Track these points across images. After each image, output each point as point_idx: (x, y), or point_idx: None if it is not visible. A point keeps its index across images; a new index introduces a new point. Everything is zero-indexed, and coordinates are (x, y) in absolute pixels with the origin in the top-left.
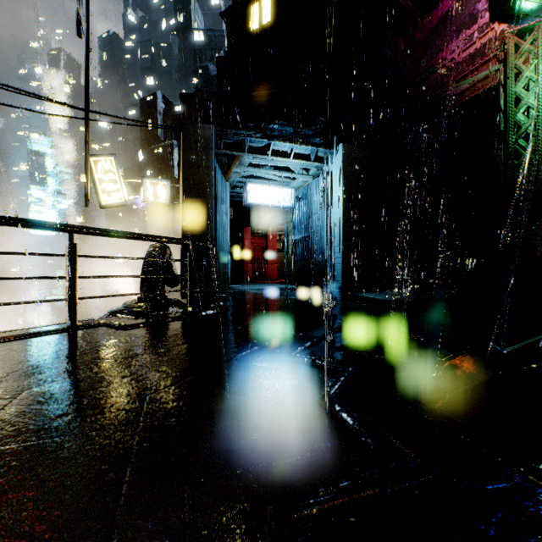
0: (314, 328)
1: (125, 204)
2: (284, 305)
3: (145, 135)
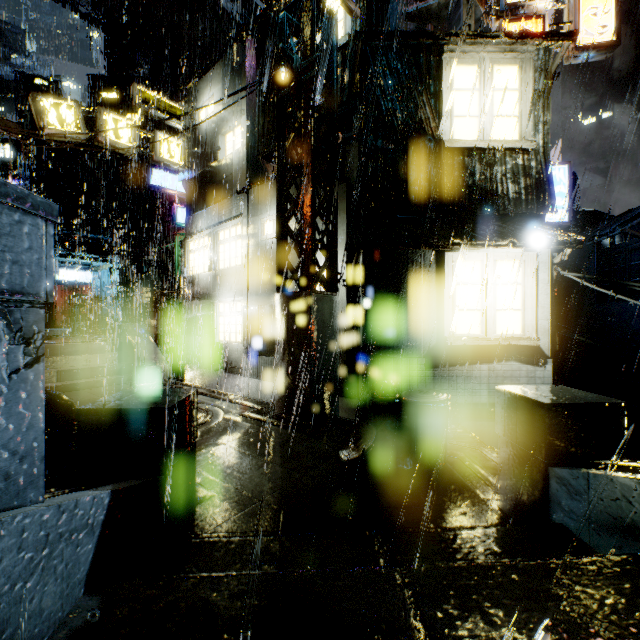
0: None
1: None
2: None
3: None
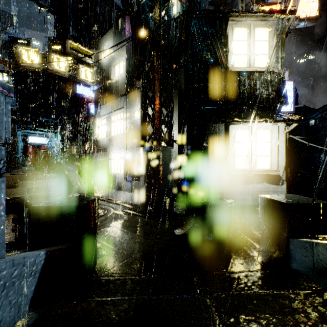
0: None
1: None
2: None
3: None
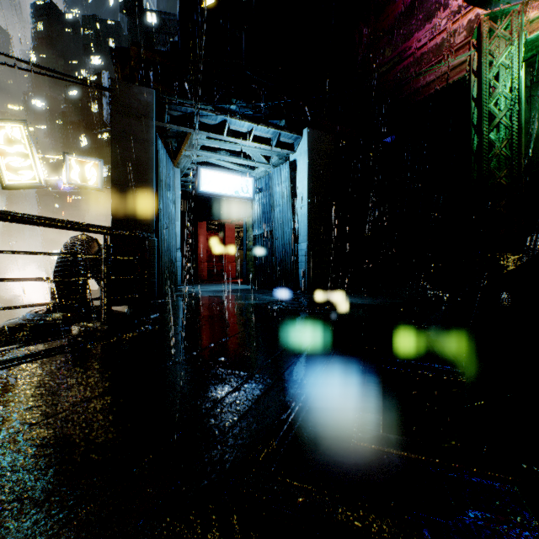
0: (287, 360)
1: (40, 185)
2: (241, 314)
3: (87, 118)
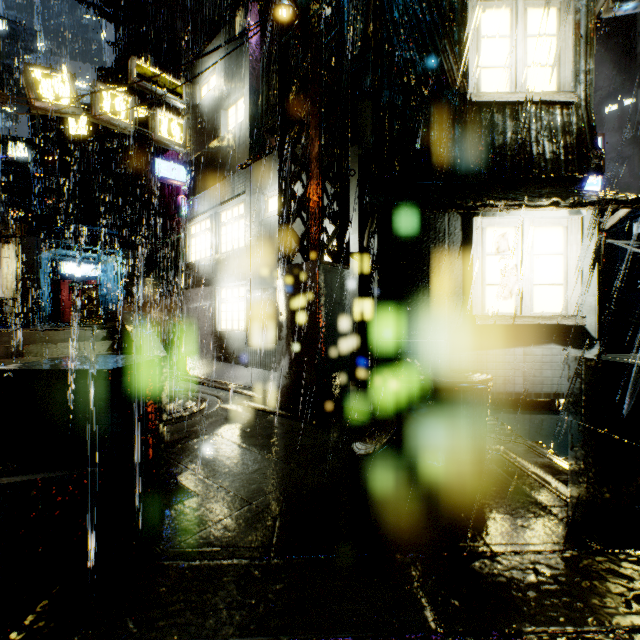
0: None
1: None
2: None
3: None
